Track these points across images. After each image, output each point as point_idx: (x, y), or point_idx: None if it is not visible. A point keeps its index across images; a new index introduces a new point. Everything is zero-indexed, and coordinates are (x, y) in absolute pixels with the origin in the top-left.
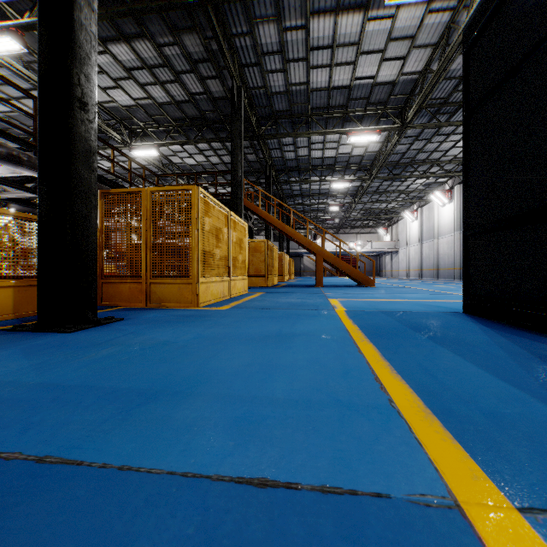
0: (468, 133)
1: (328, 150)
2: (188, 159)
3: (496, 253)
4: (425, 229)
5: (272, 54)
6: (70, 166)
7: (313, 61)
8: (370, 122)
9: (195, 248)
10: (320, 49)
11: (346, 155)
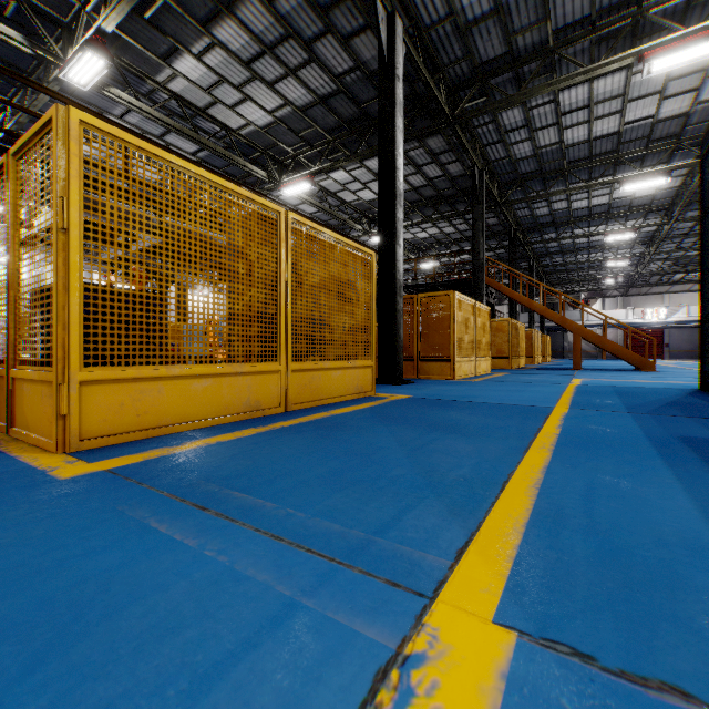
0: (702, 232)
1: (597, 198)
2: (420, 233)
3: None
4: None
5: (516, 130)
6: (394, 298)
7: (565, 123)
8: (657, 158)
9: (452, 336)
10: (574, 111)
11: (626, 198)
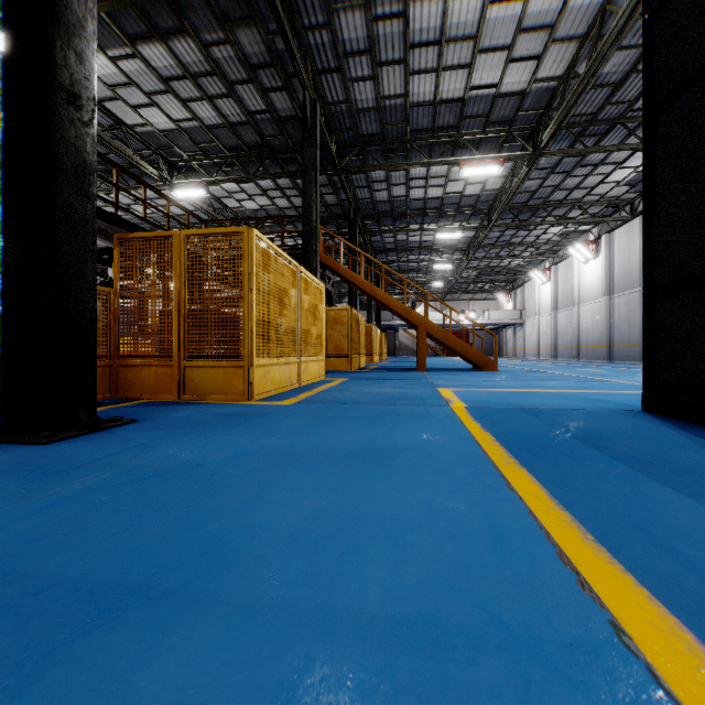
0: (652, 143)
1: (433, 189)
2: (247, 202)
3: (702, 321)
4: (560, 294)
5: (357, 54)
6: (50, 188)
7: (413, 65)
8: (490, 149)
9: (248, 316)
10: (424, 46)
11: (456, 194)
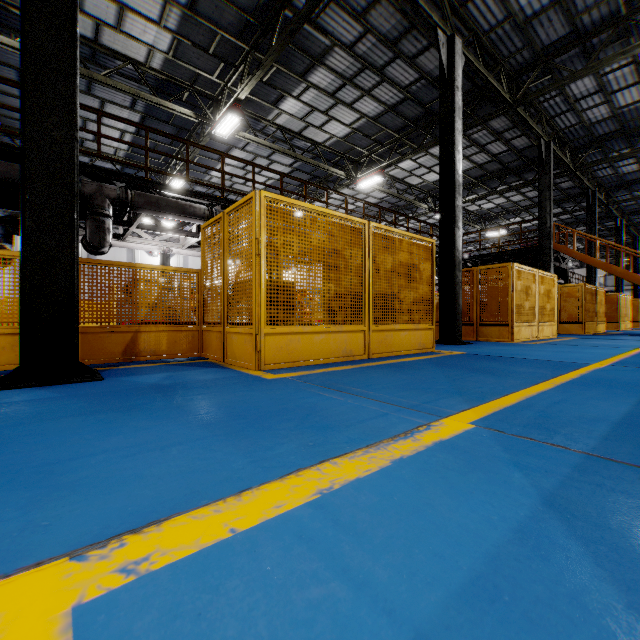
0: None
1: None
2: (486, 204)
3: None
4: None
5: (588, 97)
6: (454, 272)
7: None
8: None
9: (511, 303)
10: None
11: None
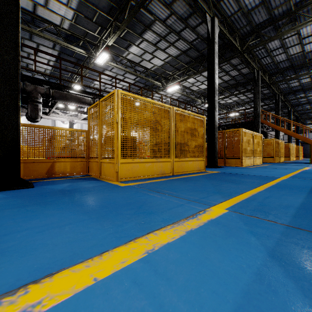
0: None
1: None
2: (228, 100)
3: None
4: None
5: (276, 49)
6: (214, 132)
7: (304, 42)
8: None
9: (241, 148)
10: (309, 36)
11: None
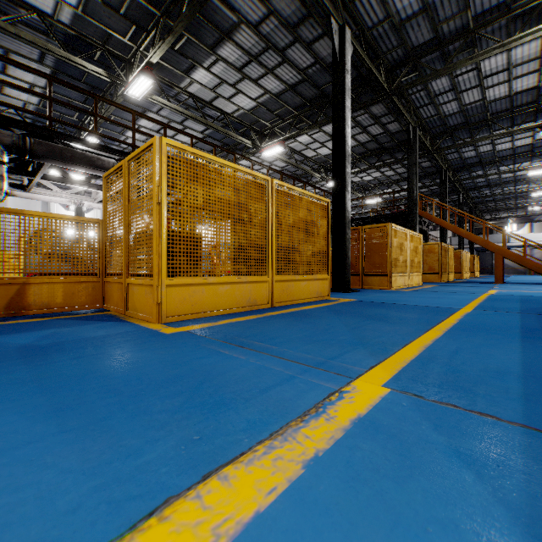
0: None
1: (519, 140)
2: (366, 177)
3: None
4: None
5: (444, 93)
6: (344, 230)
7: (487, 84)
8: None
9: (389, 257)
10: (494, 75)
11: None
